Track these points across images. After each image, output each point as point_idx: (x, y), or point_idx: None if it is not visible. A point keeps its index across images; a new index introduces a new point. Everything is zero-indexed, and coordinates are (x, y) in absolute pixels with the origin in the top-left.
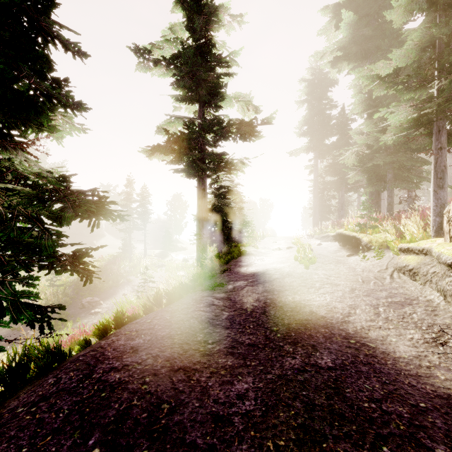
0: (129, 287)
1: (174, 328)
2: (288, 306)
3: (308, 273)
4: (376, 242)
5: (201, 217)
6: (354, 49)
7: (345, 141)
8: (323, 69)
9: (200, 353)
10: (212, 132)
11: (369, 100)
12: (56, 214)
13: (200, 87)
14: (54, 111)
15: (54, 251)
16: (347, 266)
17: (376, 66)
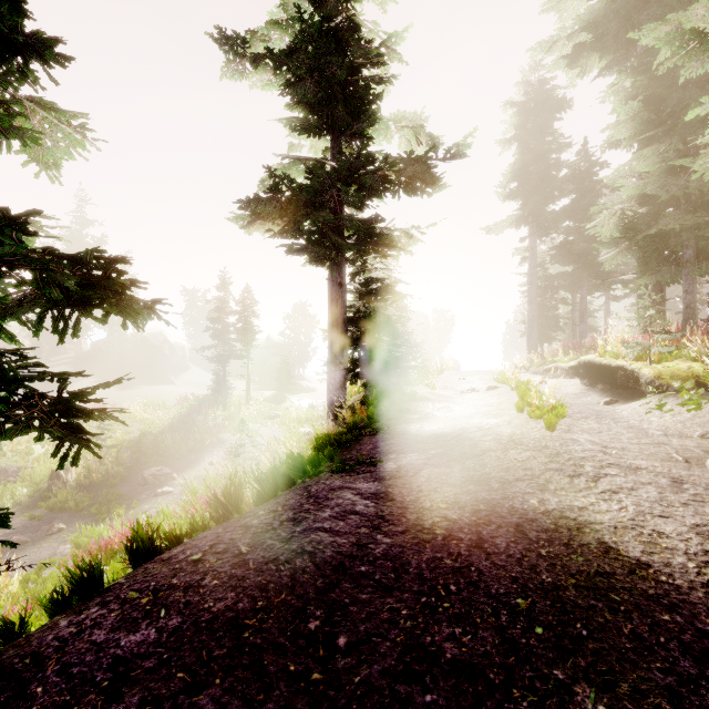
0: (221, 450)
1: (251, 588)
2: (536, 524)
3: (557, 440)
4: (673, 377)
5: (336, 332)
6: (615, 25)
7: (588, 202)
8: (545, 83)
9: (311, 695)
10: (354, 180)
11: (648, 113)
12: (3, 304)
13: (333, 101)
14: (8, 84)
15: (8, 386)
16: (625, 424)
17: (690, 13)
